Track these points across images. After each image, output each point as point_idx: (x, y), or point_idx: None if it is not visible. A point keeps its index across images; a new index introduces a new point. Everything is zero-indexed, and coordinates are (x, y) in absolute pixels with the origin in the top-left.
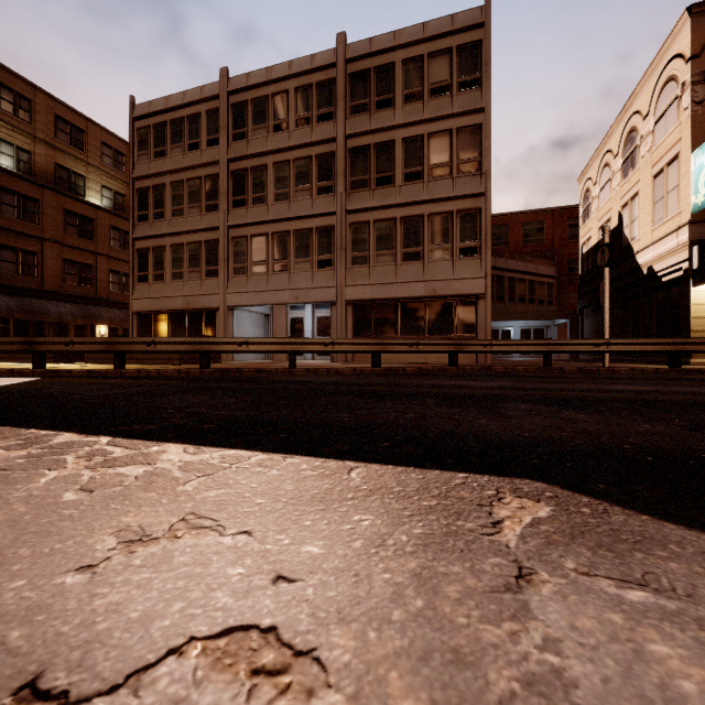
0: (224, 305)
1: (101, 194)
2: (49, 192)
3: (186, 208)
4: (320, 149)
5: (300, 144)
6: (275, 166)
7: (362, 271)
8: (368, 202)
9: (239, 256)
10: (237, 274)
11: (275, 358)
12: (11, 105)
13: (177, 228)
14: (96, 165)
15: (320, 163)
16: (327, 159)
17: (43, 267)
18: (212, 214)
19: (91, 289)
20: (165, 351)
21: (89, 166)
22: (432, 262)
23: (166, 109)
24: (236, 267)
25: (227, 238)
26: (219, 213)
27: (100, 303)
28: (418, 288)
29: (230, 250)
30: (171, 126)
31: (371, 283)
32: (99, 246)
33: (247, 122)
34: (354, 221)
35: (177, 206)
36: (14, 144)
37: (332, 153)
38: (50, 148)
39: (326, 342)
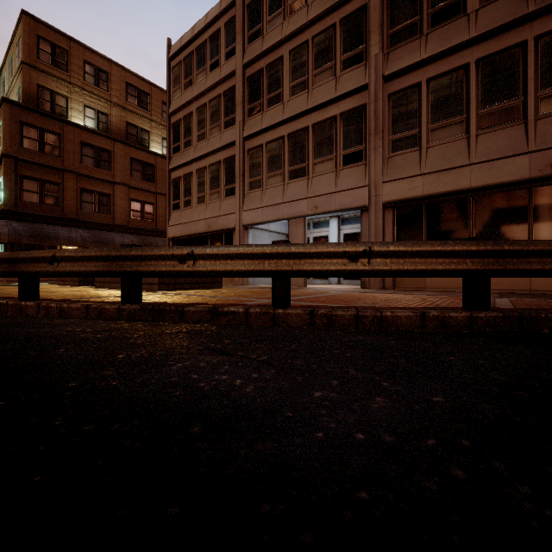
0: (239, 224)
1: (162, 145)
2: (118, 144)
3: (208, 130)
4: (345, 10)
5: (320, 14)
6: (292, 54)
7: (409, 158)
8: (418, 53)
9: (254, 168)
10: (252, 189)
11: (291, 282)
12: (93, 77)
13: (201, 152)
14: (158, 121)
15: (345, 28)
16: (356, 18)
17: (114, 205)
18: (229, 129)
19: (152, 223)
20: (70, 273)
21: (152, 123)
22: (545, 118)
23: (193, 38)
24: (251, 181)
25: (242, 151)
26: (235, 125)
27: (159, 234)
28: (514, 166)
29: (246, 164)
30: (196, 53)
31: (424, 172)
32: (158, 187)
33: (262, 17)
34: (394, 90)
35: (201, 130)
36: (95, 109)
37: (362, 8)
38: (122, 110)
39: (353, 250)
